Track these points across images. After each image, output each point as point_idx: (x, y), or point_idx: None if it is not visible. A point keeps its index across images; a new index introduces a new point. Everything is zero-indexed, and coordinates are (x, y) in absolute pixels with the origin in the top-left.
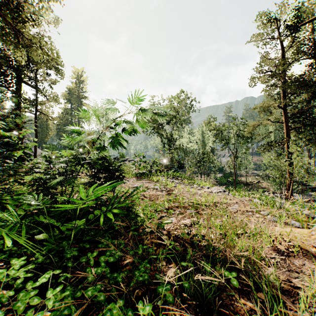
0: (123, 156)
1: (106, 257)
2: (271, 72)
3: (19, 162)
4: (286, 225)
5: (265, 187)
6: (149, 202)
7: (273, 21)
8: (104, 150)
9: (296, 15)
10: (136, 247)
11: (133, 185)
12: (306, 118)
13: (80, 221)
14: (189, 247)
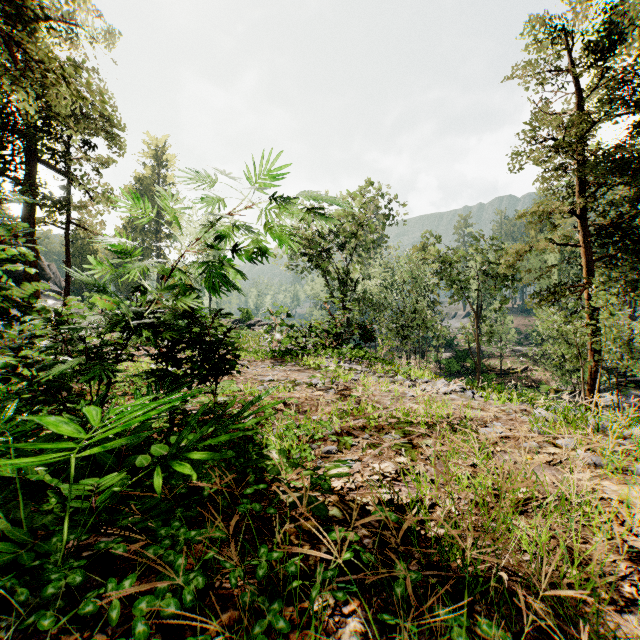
0: (248, 316)
1: (157, 601)
2: (555, 140)
3: (6, 325)
4: (626, 477)
5: (540, 380)
6: (297, 417)
7: (559, 35)
8: (186, 295)
9: (606, 21)
10: (252, 553)
11: (265, 376)
12: (628, 236)
13: (104, 479)
14: (401, 561)
